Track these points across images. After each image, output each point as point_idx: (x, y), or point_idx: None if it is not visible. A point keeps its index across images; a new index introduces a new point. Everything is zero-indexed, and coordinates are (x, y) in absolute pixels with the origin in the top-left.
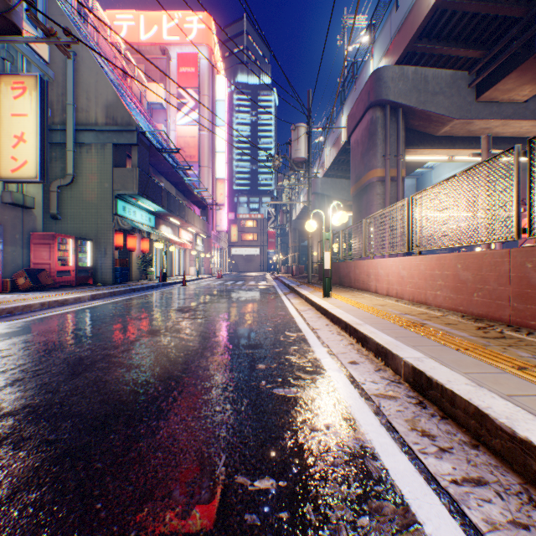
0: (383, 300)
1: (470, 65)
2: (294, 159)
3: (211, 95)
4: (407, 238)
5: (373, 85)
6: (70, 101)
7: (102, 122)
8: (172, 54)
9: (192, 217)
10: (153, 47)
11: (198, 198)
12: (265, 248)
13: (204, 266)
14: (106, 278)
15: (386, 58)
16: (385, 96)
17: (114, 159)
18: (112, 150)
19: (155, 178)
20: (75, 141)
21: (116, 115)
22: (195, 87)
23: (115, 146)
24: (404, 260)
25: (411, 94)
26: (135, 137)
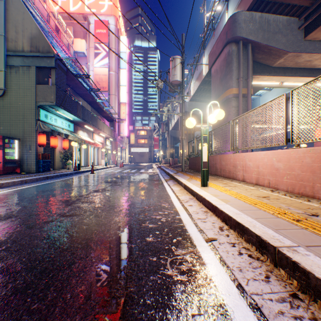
0: (257, 189)
1: (299, 14)
2: (172, 82)
3: (117, 48)
4: (285, 131)
5: (230, 26)
6: (2, 33)
7: (27, 50)
8: (91, 21)
9: (102, 126)
10: (78, 15)
11: (107, 114)
12: (152, 148)
13: (112, 159)
14: (31, 168)
15: (239, 8)
16: (239, 34)
17: (37, 78)
18: (35, 71)
19: (75, 98)
20: (6, 63)
21: (39, 45)
22: (106, 42)
23: (38, 68)
24: (280, 152)
25: (258, 33)
26: (53, 62)
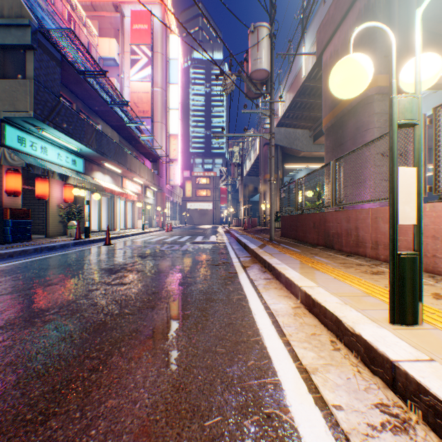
0: None
1: None
2: (252, 74)
3: (164, 52)
4: None
5: None
6: None
7: None
8: (126, 13)
9: (136, 166)
10: (106, 2)
11: (147, 149)
12: (218, 203)
13: (157, 219)
14: None
15: None
16: None
17: None
18: None
19: (89, 118)
20: None
21: (2, 4)
22: (148, 44)
23: (2, 49)
24: None
25: None
26: (28, 35)
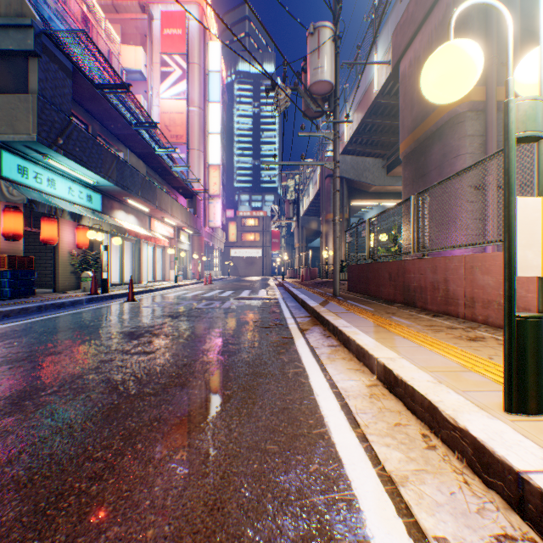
0: None
1: None
2: (311, 87)
3: (202, 63)
4: None
5: None
6: None
7: None
8: (155, 14)
9: (167, 203)
10: (131, 2)
11: (181, 182)
12: (268, 249)
13: (194, 269)
14: None
15: None
16: None
17: None
18: None
19: (108, 144)
20: None
21: None
22: (182, 53)
23: None
24: None
25: None
26: (30, 39)
